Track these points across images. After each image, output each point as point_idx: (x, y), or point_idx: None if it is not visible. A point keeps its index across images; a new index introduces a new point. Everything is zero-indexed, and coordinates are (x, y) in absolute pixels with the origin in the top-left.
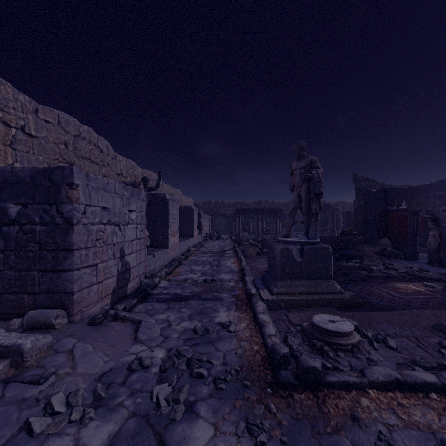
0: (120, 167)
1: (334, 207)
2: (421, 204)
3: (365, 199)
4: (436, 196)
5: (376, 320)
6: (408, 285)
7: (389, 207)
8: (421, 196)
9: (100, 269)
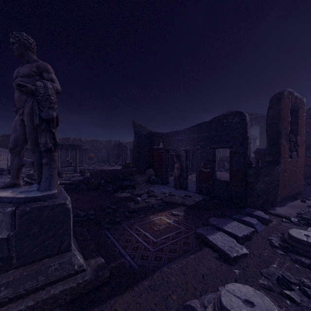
0: None
1: (125, 145)
2: (171, 145)
3: (138, 139)
4: (178, 139)
5: None
6: (161, 217)
7: (153, 146)
8: (171, 139)
9: None
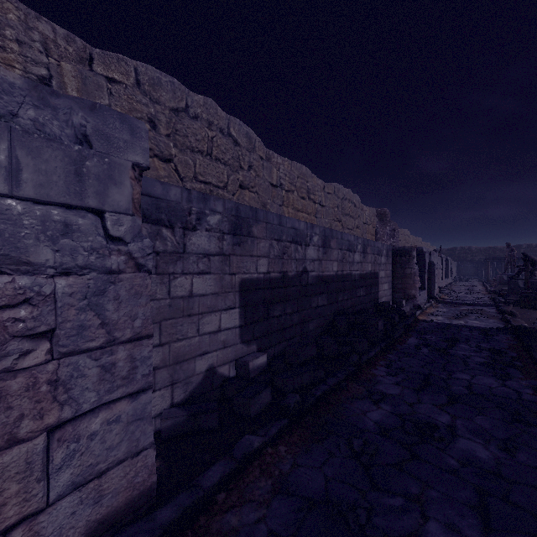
0: (411, 241)
1: None
2: None
3: None
4: None
5: None
6: None
7: None
8: None
9: (439, 280)
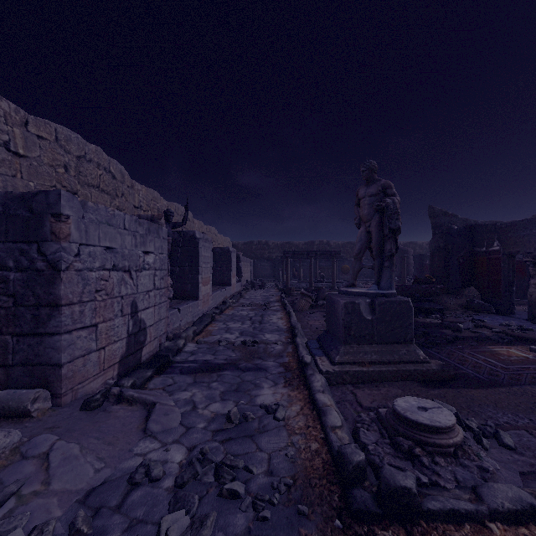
0: (138, 198)
1: (404, 248)
2: (520, 244)
3: (446, 238)
4: None
5: (478, 402)
6: (509, 349)
7: (477, 248)
8: (520, 234)
9: (102, 330)
